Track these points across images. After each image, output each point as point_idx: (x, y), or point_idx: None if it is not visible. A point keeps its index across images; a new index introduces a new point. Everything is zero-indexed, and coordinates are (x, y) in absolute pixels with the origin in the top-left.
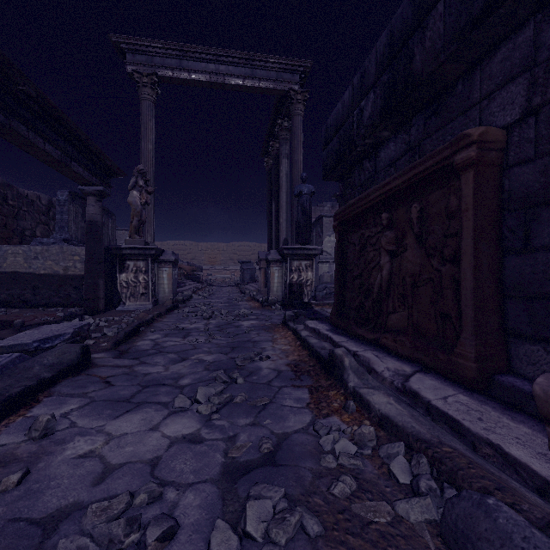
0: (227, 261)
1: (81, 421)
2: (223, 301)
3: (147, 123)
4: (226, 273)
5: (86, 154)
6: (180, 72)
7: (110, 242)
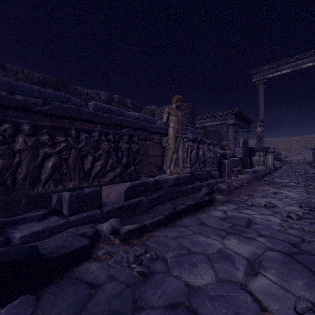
0: (300, 148)
1: (275, 179)
2: (300, 169)
3: (261, 98)
4: (299, 156)
5: (246, 121)
6: (276, 73)
7: (237, 144)
